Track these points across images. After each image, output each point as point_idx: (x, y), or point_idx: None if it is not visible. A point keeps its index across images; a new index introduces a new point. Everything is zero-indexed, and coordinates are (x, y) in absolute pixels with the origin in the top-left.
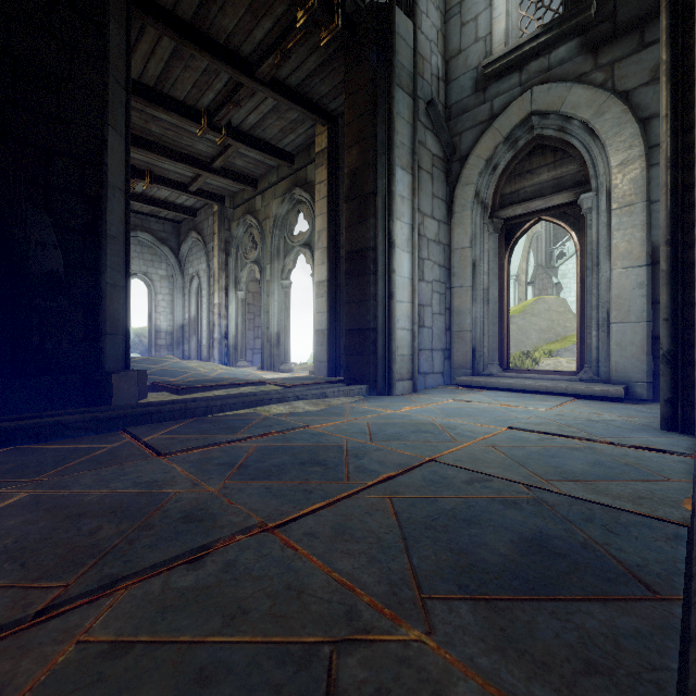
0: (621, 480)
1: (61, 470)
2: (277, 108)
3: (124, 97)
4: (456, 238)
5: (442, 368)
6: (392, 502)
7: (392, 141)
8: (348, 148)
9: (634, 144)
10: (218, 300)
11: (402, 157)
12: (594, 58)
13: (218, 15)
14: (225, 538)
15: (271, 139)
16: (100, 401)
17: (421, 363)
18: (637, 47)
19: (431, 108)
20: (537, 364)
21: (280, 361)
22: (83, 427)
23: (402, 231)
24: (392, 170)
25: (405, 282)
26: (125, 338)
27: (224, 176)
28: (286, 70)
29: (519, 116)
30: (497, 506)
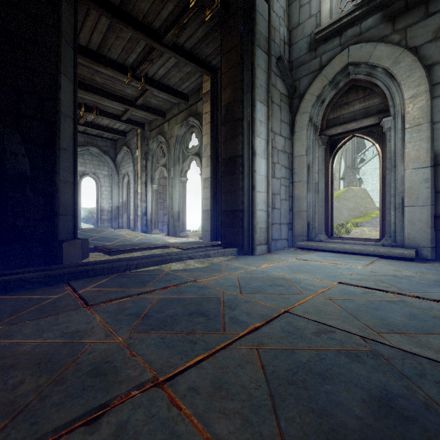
0: (436, 332)
1: (13, 318)
2: (178, 64)
3: (72, 54)
4: (296, 149)
5: (287, 236)
6: (259, 354)
7: (253, 84)
8: (224, 89)
9: (421, 83)
10: (140, 190)
11: (261, 94)
12: (392, 25)
13: (137, 1)
14: (122, 395)
15: (174, 85)
16: (55, 261)
17: (273, 233)
18: (423, 16)
19: (279, 62)
20: (349, 232)
21: (179, 230)
22: (38, 282)
23: (261, 144)
24: (253, 103)
25: (262, 178)
26: (73, 217)
27: (144, 110)
28: (183, 38)
29: (339, 66)
30: (343, 359)
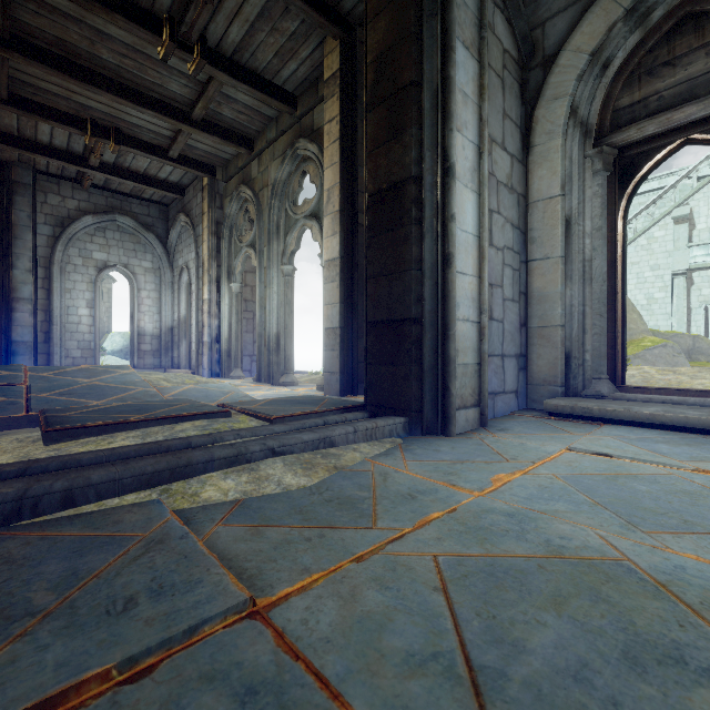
0: None
1: None
2: (269, 10)
3: None
4: (536, 184)
5: (515, 384)
6: None
7: None
8: (372, 20)
9: None
10: (207, 295)
11: (465, 26)
12: None
13: None
14: None
15: (264, 71)
16: None
17: (488, 378)
18: None
19: None
20: None
21: (280, 371)
22: None
23: (465, 152)
24: (448, 40)
25: (468, 240)
26: None
27: (208, 132)
28: None
29: None
30: None
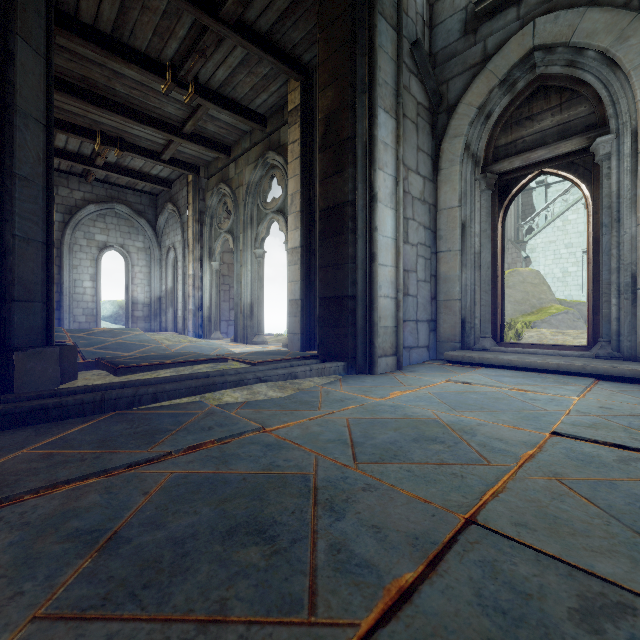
0: None
1: None
2: (247, 60)
3: (43, 6)
4: (442, 197)
5: (427, 341)
6: None
7: (373, 77)
8: (323, 90)
9: None
10: (192, 271)
11: (385, 97)
12: None
13: None
14: None
15: (242, 99)
16: None
17: (405, 336)
18: None
19: (416, 49)
20: (520, 336)
21: (253, 333)
22: None
23: (385, 183)
24: (373, 110)
25: (388, 242)
26: (46, 306)
27: (196, 142)
28: (254, 10)
29: (518, 54)
30: None
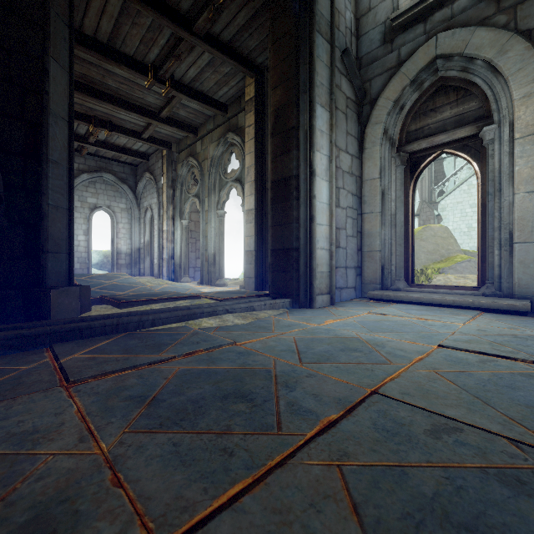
0: None
1: None
2: (213, 62)
3: (67, 33)
4: (366, 171)
5: (354, 283)
6: (344, 478)
7: (312, 81)
8: (273, 89)
9: None
10: (166, 227)
11: (322, 95)
12: (497, 2)
13: None
14: None
15: (208, 91)
16: (39, 316)
17: (337, 279)
18: None
19: (345, 56)
20: (430, 280)
21: (216, 277)
22: (5, 345)
23: (322, 161)
24: (312, 106)
25: (323, 207)
26: (69, 256)
27: (170, 124)
28: (219, 25)
29: (424, 61)
30: (498, 488)
